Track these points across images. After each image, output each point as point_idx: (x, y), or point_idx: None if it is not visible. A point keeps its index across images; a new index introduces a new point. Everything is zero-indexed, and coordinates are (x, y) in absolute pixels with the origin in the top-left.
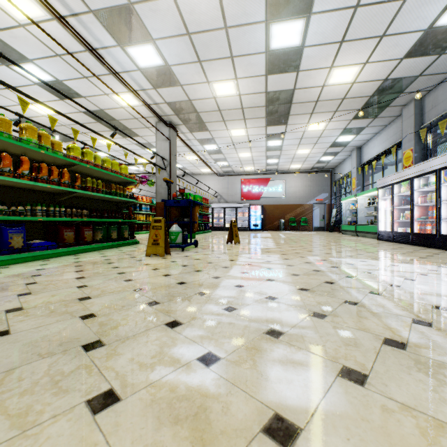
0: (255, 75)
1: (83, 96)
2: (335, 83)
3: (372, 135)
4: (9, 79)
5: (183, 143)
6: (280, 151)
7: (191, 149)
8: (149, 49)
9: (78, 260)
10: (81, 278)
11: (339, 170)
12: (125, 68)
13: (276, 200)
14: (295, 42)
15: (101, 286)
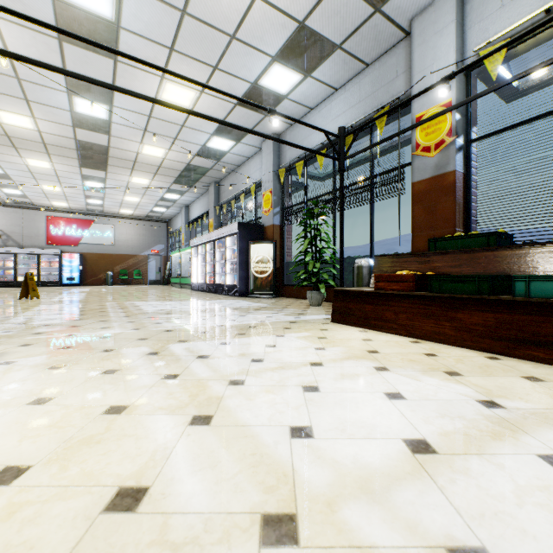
0: (60, 122)
1: None
2: (149, 154)
3: (195, 198)
4: None
5: None
6: (104, 194)
7: None
8: None
9: None
10: None
11: (175, 222)
12: None
13: (102, 248)
14: (102, 116)
15: None
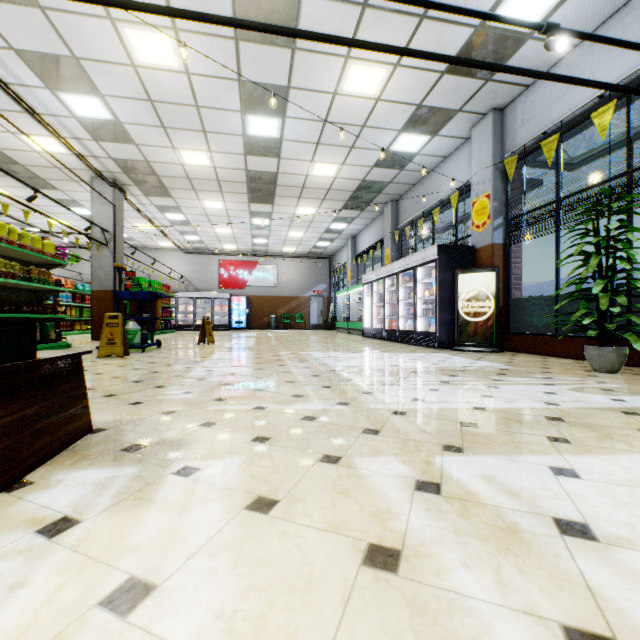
0: (232, 152)
1: None
2: (318, 175)
3: (364, 226)
4: None
5: (132, 207)
6: (269, 231)
7: (146, 216)
8: (95, 102)
9: None
10: None
11: (338, 258)
12: (52, 111)
13: (266, 290)
14: (274, 134)
15: None
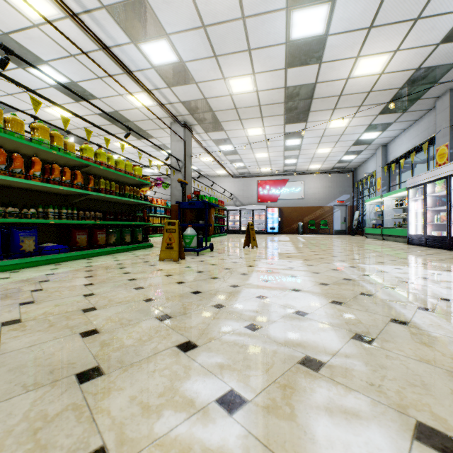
0: (274, 68)
1: (98, 98)
2: (361, 75)
3: (400, 131)
4: (26, 83)
5: (198, 144)
6: (299, 151)
7: (206, 150)
8: (163, 45)
9: (90, 264)
10: (89, 285)
11: (362, 169)
12: (139, 66)
13: (294, 202)
14: (318, 31)
15: (109, 294)
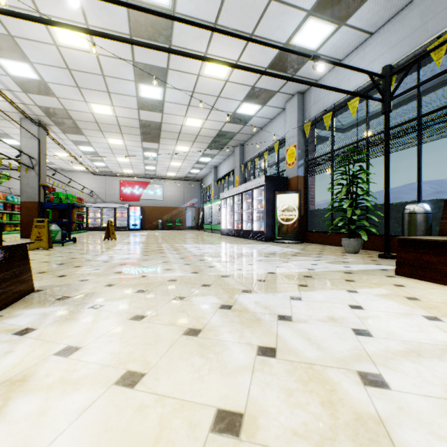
0: (129, 107)
1: None
2: (190, 125)
3: (222, 160)
4: None
5: (53, 140)
6: (156, 161)
7: (63, 147)
8: (25, 66)
9: None
10: None
11: (206, 181)
12: None
13: (155, 203)
14: (158, 98)
15: None
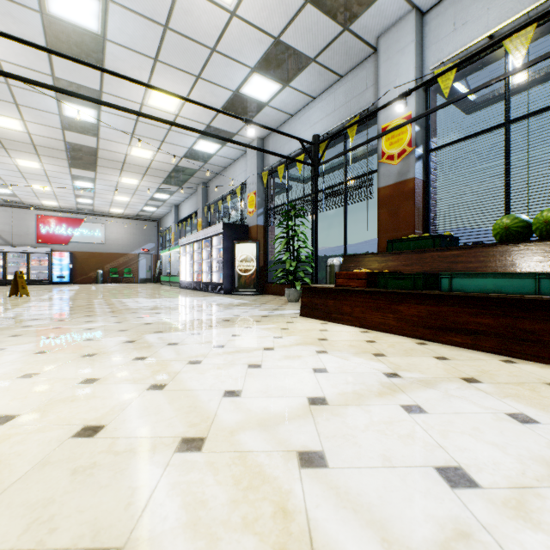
0: (49, 125)
1: None
2: (137, 156)
3: (184, 198)
4: None
5: None
6: (94, 193)
7: None
8: None
9: None
10: None
11: (165, 221)
12: None
13: (92, 247)
14: (91, 120)
15: None
